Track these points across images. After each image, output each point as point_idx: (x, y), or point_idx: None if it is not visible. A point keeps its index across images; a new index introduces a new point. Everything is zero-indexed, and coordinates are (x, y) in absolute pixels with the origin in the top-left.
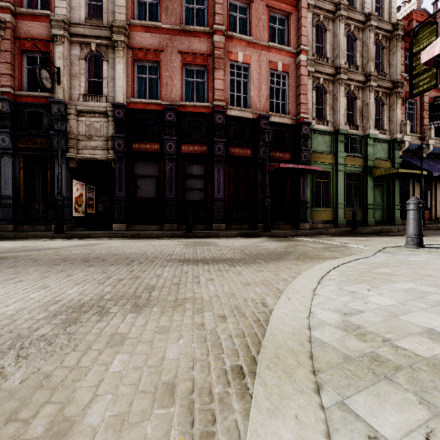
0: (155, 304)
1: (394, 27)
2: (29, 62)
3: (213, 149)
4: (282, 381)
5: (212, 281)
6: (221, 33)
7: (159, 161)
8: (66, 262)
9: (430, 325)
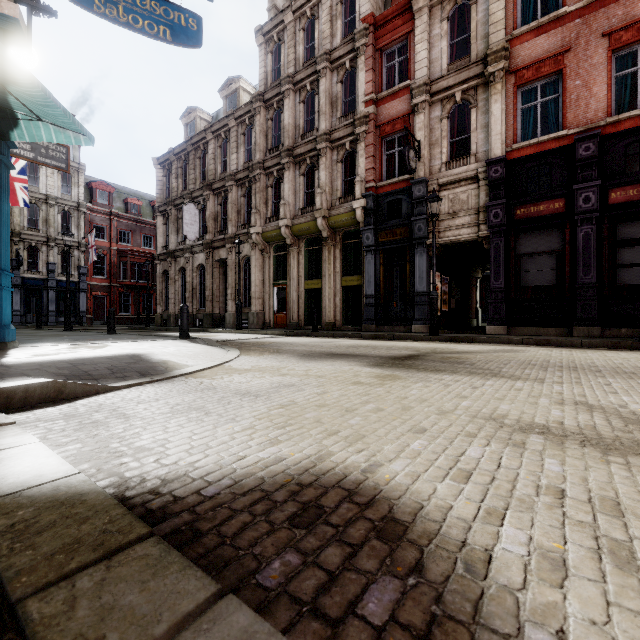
0: None
1: None
2: (387, 148)
3: None
4: None
5: None
6: None
7: (561, 226)
8: (550, 369)
9: None
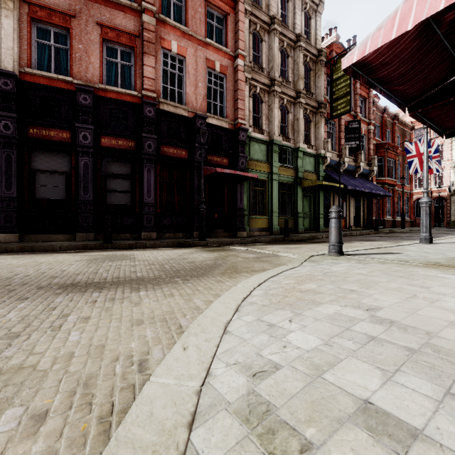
0: None
1: (319, 52)
2: None
3: (142, 146)
4: None
5: (84, 322)
6: (152, 14)
7: (69, 153)
8: None
9: (364, 391)
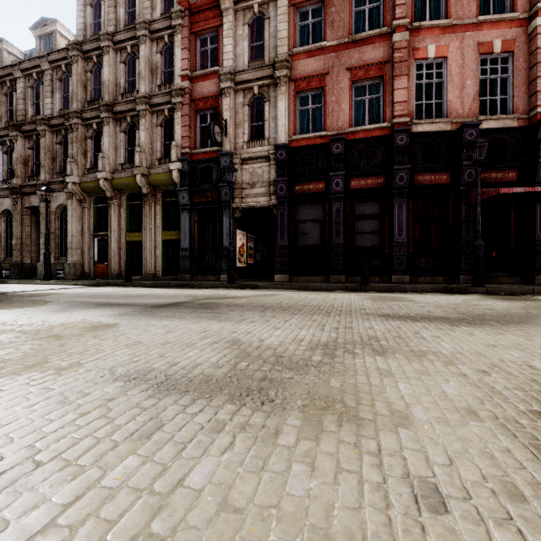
0: (394, 352)
1: None
2: (201, 121)
3: (392, 180)
4: None
5: (439, 338)
6: (404, 28)
7: (323, 202)
8: (269, 310)
9: None
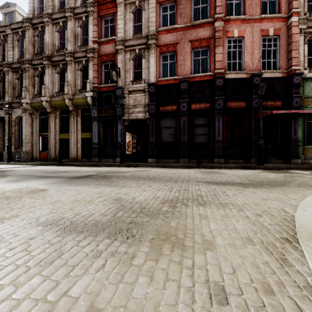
0: (210, 204)
1: None
2: (105, 68)
3: (214, 105)
4: None
5: (236, 195)
6: (221, 19)
7: (176, 117)
8: (142, 179)
9: None
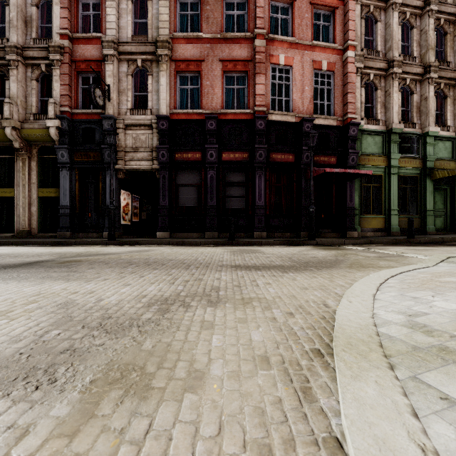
0: (226, 301)
1: None
2: (84, 82)
3: (254, 156)
4: (359, 360)
5: (269, 285)
6: (262, 37)
7: (200, 169)
8: (132, 266)
9: None
